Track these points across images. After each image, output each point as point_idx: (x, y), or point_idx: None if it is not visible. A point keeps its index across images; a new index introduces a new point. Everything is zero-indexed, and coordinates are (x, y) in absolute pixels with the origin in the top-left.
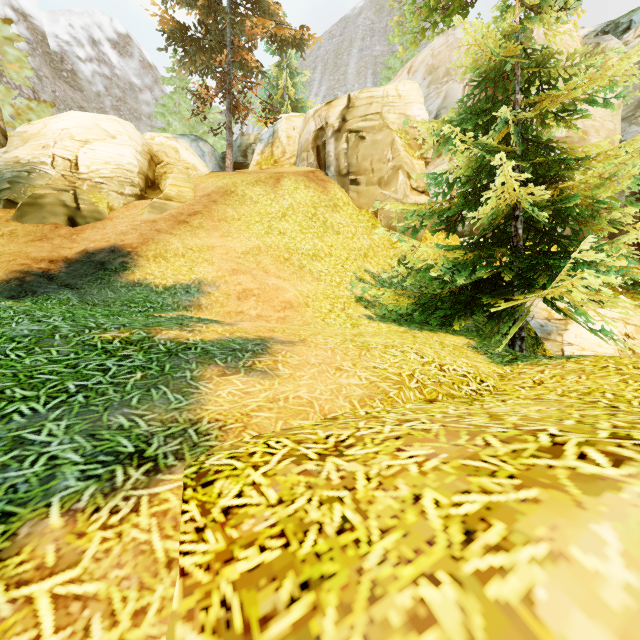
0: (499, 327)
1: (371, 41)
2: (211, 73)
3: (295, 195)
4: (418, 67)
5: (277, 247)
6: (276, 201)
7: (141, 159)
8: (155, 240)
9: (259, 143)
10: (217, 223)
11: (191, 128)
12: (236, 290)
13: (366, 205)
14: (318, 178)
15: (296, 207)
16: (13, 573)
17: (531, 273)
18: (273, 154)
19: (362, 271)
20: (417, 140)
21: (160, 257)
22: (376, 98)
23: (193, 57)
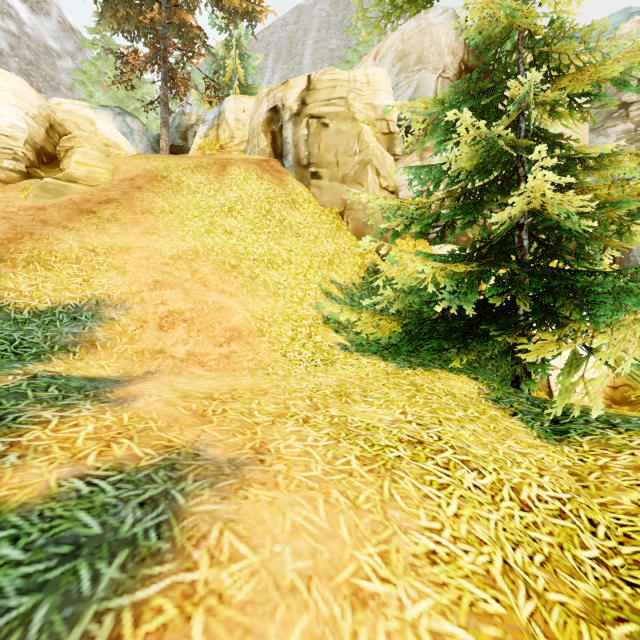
0: (484, 350)
1: (327, 33)
2: (142, 36)
3: (245, 186)
4: (386, 52)
5: (221, 250)
6: (221, 192)
7: (33, 125)
8: (35, 235)
9: (202, 124)
10: (139, 215)
11: (119, 102)
12: (157, 313)
13: (329, 203)
14: (273, 168)
15: (246, 201)
16: None
17: (549, 297)
18: (219, 138)
19: (328, 282)
20: (386, 133)
21: (37, 262)
22: (340, 81)
23: (116, 9)
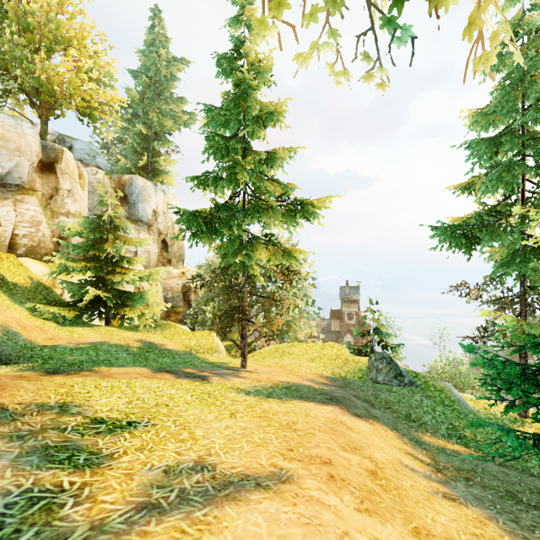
0: None
1: None
2: None
3: None
4: None
5: None
6: None
7: None
8: None
9: None
10: None
11: None
12: (19, 326)
13: None
14: None
15: None
16: (205, 358)
17: (122, 299)
18: None
19: None
20: None
21: None
22: None
23: None
